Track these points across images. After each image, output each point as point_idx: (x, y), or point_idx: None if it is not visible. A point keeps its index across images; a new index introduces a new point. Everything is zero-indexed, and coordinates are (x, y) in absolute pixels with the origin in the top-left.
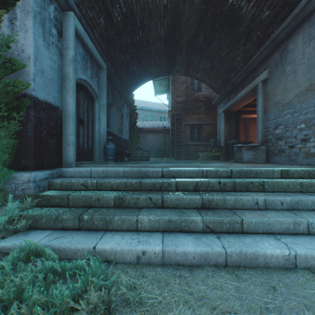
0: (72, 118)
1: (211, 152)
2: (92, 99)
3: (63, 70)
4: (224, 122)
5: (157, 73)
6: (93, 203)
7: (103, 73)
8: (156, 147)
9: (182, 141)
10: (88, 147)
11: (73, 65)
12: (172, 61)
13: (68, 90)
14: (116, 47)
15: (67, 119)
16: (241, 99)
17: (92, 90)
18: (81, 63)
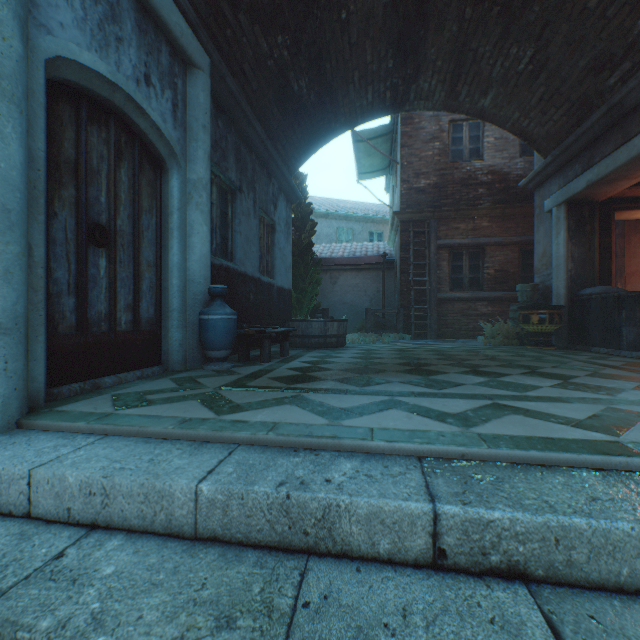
0: None
1: (526, 324)
2: (156, 161)
3: None
4: (566, 233)
5: (365, 105)
6: None
7: (197, 82)
8: (360, 305)
9: (429, 290)
10: (138, 324)
11: None
12: (409, 60)
13: None
14: None
15: None
16: None
17: (151, 130)
18: (85, 8)
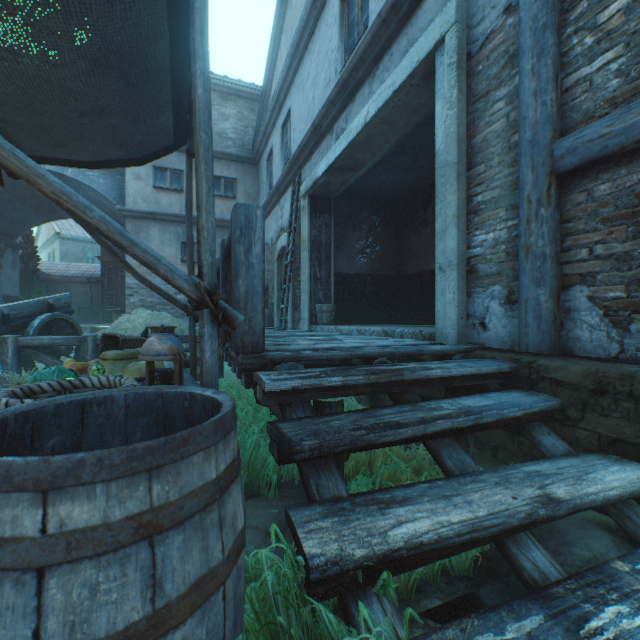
0: None
1: None
2: None
3: None
4: None
5: (58, 216)
6: None
7: None
8: (89, 305)
9: (118, 298)
10: None
11: None
12: None
13: None
14: None
15: None
16: None
17: None
18: None
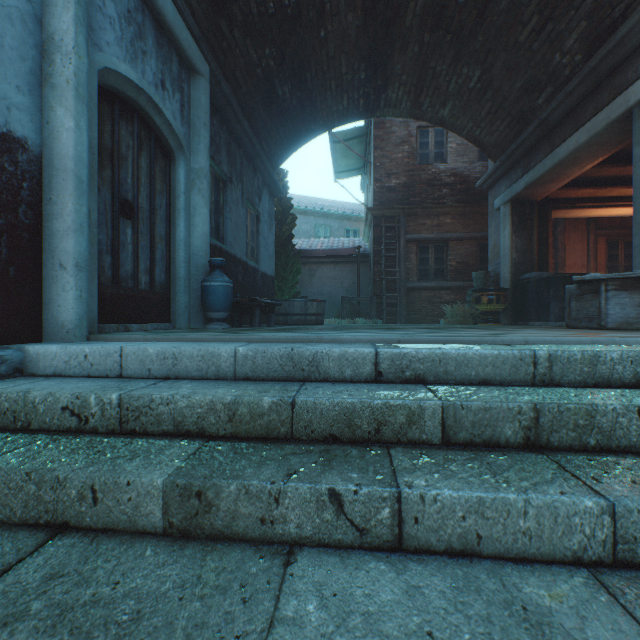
0: (71, 181)
1: (478, 304)
2: (166, 152)
3: (44, 23)
4: (511, 227)
5: (341, 110)
6: (70, 510)
7: (200, 86)
8: (337, 296)
9: (399, 280)
10: (154, 285)
11: (77, 7)
12: (379, 74)
13: (59, 89)
14: (235, 17)
15: (58, 183)
16: (571, 158)
17: (164, 126)
18: (122, 29)
